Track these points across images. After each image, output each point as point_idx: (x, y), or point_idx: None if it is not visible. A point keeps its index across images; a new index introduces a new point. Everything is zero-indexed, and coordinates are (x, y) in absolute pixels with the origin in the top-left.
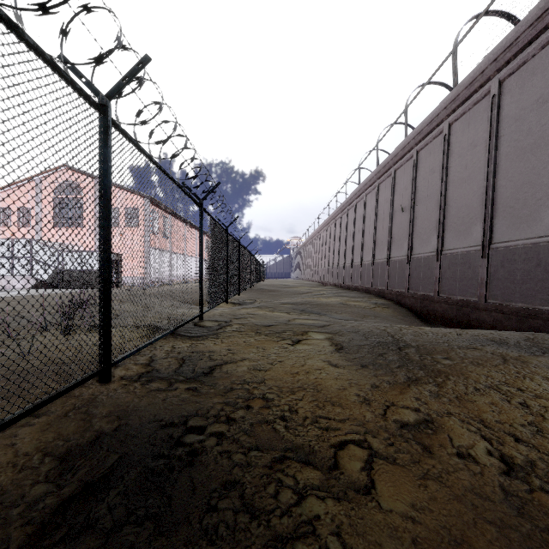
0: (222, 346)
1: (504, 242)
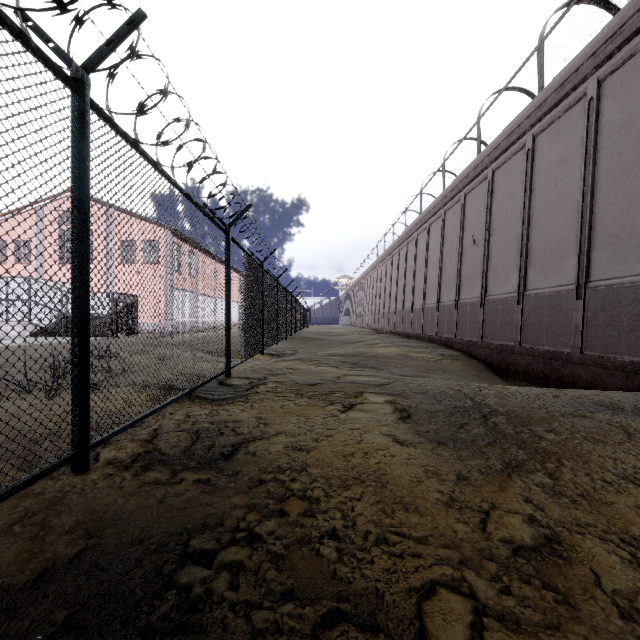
0: (252, 413)
1: (606, 279)
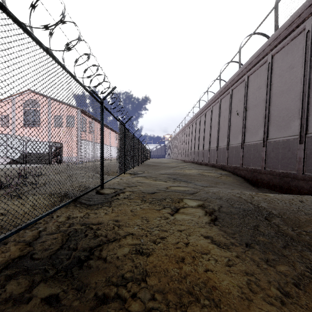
0: (111, 216)
1: None
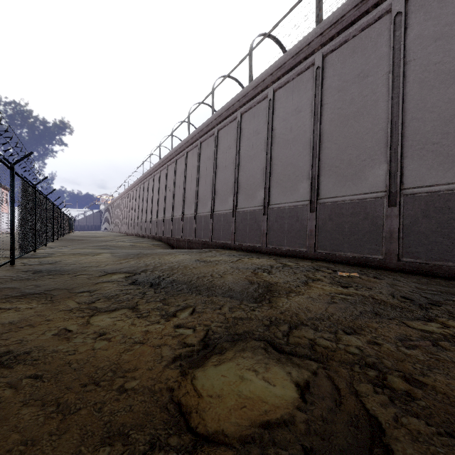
0: (57, 258)
1: (200, 213)
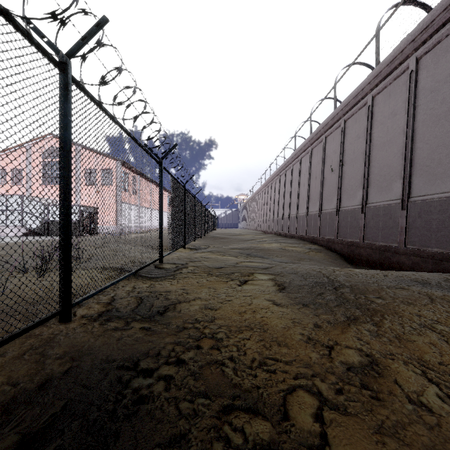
0: (178, 286)
1: (421, 196)
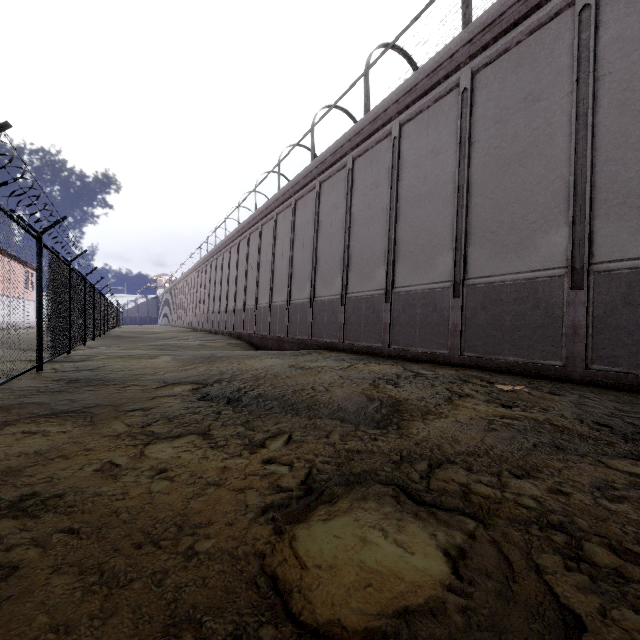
0: (99, 362)
1: (295, 300)
